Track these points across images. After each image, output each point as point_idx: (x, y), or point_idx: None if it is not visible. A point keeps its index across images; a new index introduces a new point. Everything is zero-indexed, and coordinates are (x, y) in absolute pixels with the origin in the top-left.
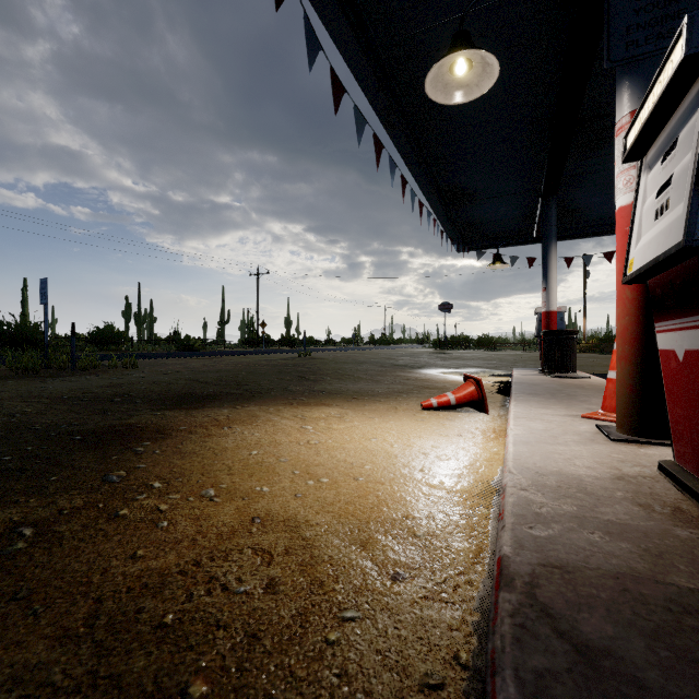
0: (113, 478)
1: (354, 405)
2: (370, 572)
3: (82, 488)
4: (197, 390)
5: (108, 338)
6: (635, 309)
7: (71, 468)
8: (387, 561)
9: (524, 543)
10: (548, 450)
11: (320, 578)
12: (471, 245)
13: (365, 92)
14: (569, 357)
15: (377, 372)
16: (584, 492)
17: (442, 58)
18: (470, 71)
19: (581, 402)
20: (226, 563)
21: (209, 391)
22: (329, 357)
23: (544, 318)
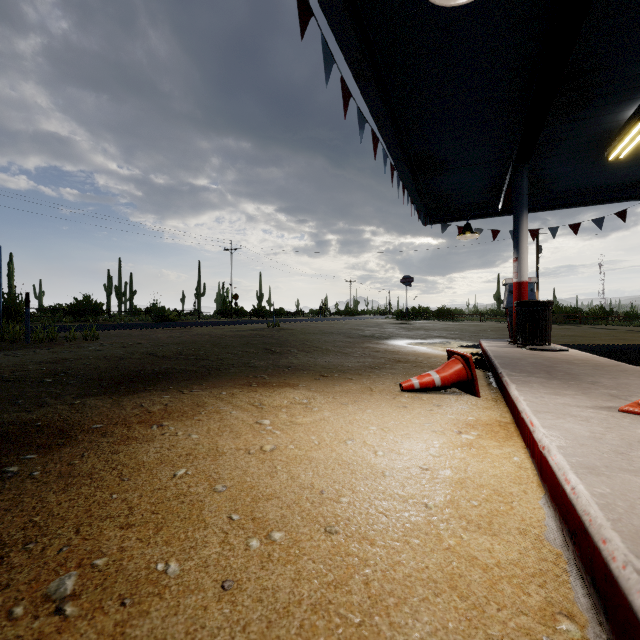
0: None
1: (323, 386)
2: None
3: None
4: (148, 366)
5: (86, 309)
6: None
7: None
8: None
9: None
10: None
11: None
12: (436, 218)
13: (335, 33)
14: (544, 329)
15: (345, 344)
16: None
17: None
18: None
19: (593, 384)
20: None
21: (161, 368)
22: (297, 328)
23: (515, 289)
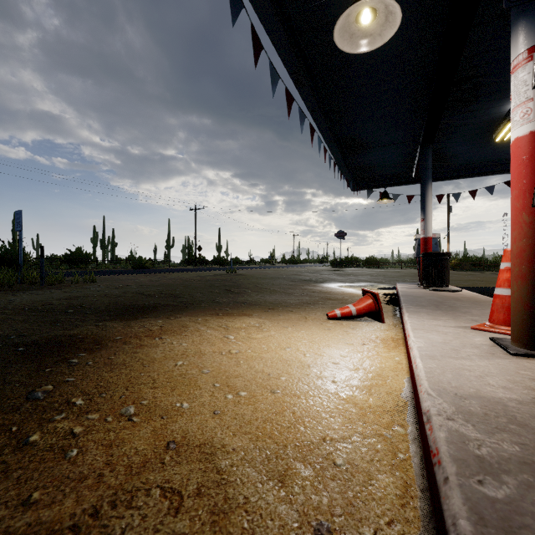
0: (37, 395)
1: (270, 315)
2: (290, 523)
3: (3, 407)
4: (140, 302)
5: (78, 258)
6: (532, 232)
7: (2, 382)
8: (308, 505)
9: (483, 512)
10: (456, 366)
11: (233, 534)
12: (362, 185)
13: (279, 54)
14: (444, 274)
15: (288, 286)
16: (516, 422)
17: (351, 5)
18: (374, 21)
19: (464, 313)
20: (128, 511)
21: (149, 303)
22: (250, 274)
23: (422, 243)
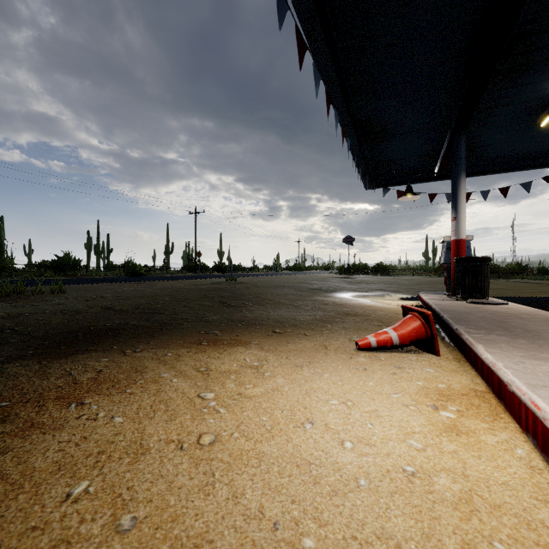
0: None
1: (275, 343)
2: None
3: None
4: (101, 321)
5: (66, 265)
6: None
7: None
8: None
9: None
10: None
11: None
12: (378, 182)
13: None
14: (483, 283)
15: (296, 297)
16: None
17: None
18: None
19: None
20: None
21: (113, 323)
22: (252, 282)
23: (454, 246)
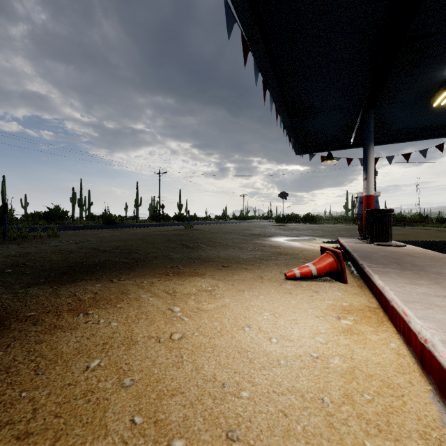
0: None
1: (224, 274)
2: None
3: None
4: (90, 259)
5: (56, 215)
6: None
7: None
8: None
9: None
10: None
11: None
12: (306, 149)
13: (233, 3)
14: (387, 230)
15: (240, 240)
16: None
17: None
18: None
19: (439, 275)
20: None
21: (100, 260)
22: (206, 229)
23: (365, 200)
